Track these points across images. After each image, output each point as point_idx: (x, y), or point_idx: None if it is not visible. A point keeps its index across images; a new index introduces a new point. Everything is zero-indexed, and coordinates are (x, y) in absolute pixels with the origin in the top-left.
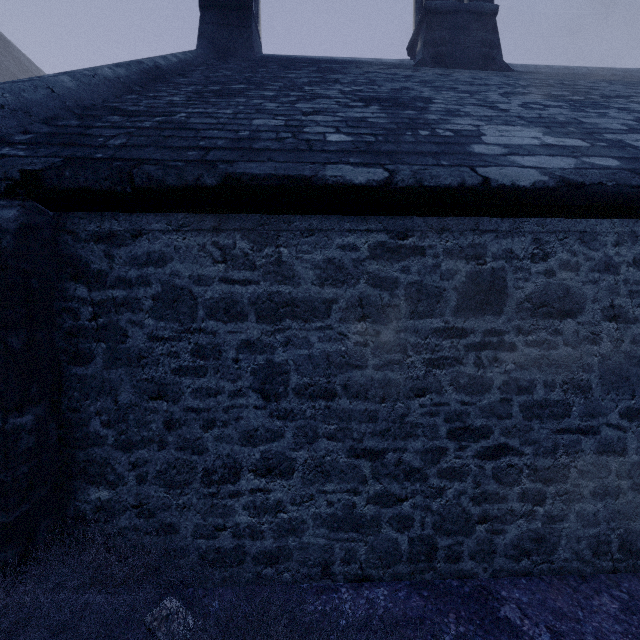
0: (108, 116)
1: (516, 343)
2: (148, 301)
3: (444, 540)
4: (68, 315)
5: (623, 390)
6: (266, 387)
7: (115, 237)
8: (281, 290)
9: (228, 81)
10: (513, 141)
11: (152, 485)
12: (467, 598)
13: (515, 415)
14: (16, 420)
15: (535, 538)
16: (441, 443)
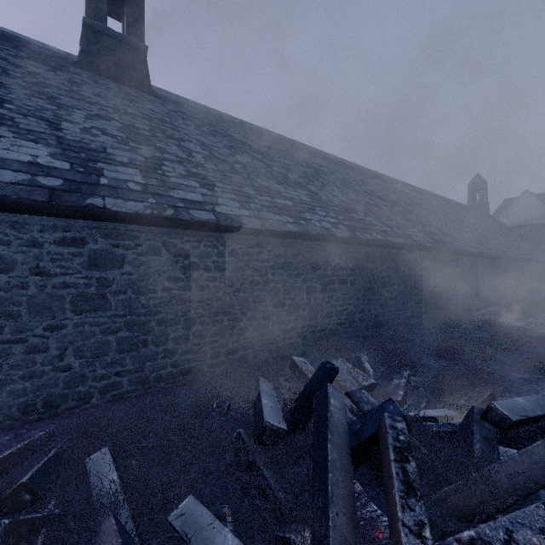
0: None
1: None
2: None
3: None
4: None
5: (47, 315)
6: None
7: None
8: None
9: None
10: (7, 155)
11: None
12: None
13: None
14: None
15: None
16: None
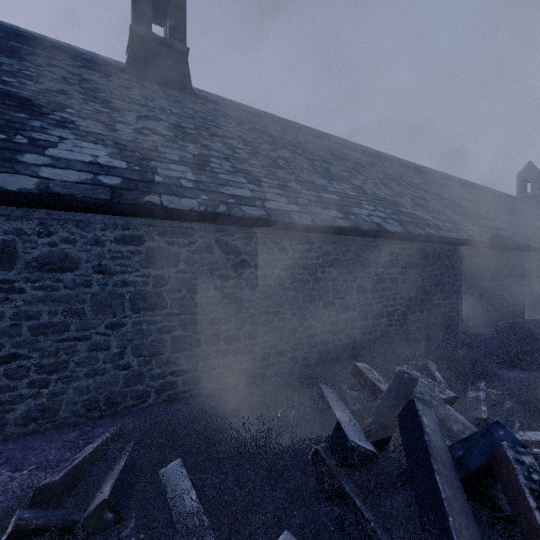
0: None
1: (25, 288)
2: None
3: None
4: None
5: (108, 313)
6: None
7: None
8: None
9: None
10: (71, 156)
11: None
12: None
13: (24, 334)
14: None
15: (41, 409)
16: None
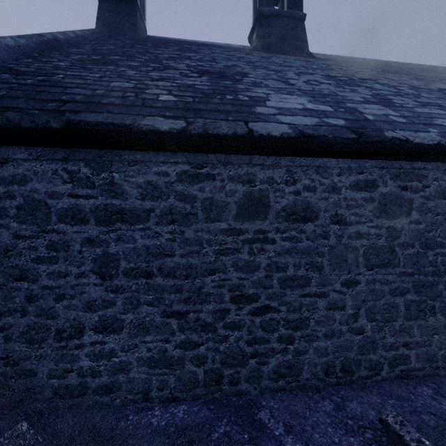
0: (1, 74)
1: (275, 238)
2: (13, 210)
3: (228, 370)
4: None
5: (343, 268)
6: (103, 270)
7: None
8: (114, 202)
9: (109, 53)
10: (285, 105)
11: (16, 342)
12: (239, 408)
13: (275, 286)
14: None
15: (288, 366)
16: (226, 306)
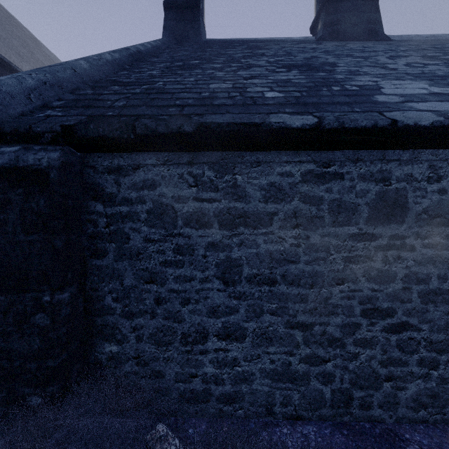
0: (111, 86)
1: (415, 245)
2: (144, 214)
3: (358, 392)
4: (90, 224)
5: None
6: (226, 276)
7: (121, 170)
8: (236, 206)
9: (187, 58)
10: (406, 91)
11: (146, 343)
12: (378, 438)
13: (414, 300)
14: (59, 296)
15: (430, 394)
16: (356, 320)
